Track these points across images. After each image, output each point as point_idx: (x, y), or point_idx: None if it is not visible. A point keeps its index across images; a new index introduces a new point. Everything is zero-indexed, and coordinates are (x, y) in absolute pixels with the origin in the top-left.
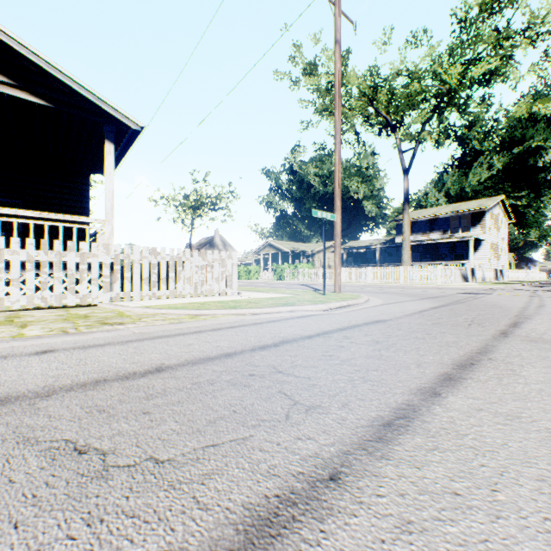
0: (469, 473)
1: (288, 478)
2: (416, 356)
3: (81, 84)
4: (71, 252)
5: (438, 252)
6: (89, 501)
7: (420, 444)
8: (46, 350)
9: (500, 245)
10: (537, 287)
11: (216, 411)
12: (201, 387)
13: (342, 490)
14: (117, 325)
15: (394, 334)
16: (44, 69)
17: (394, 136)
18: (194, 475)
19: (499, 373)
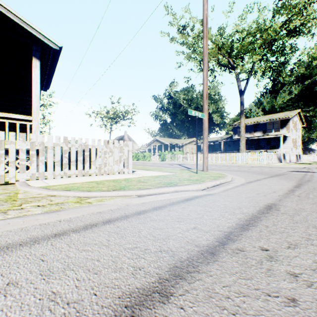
0: None
1: None
2: None
3: (8, 9)
4: None
5: (259, 144)
6: None
7: None
8: None
9: (297, 140)
10: None
11: None
12: None
13: None
14: None
15: None
16: None
17: (234, 71)
18: None
19: None
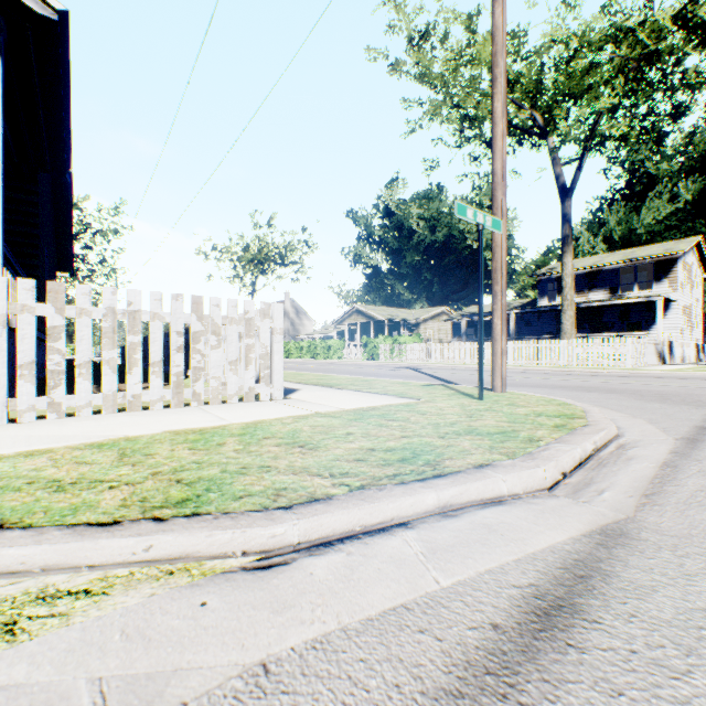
0: None
1: None
2: None
3: None
4: None
5: (602, 320)
6: None
7: None
8: None
9: (694, 309)
10: None
11: None
12: None
13: None
14: None
15: None
16: None
17: (547, 142)
18: None
19: None
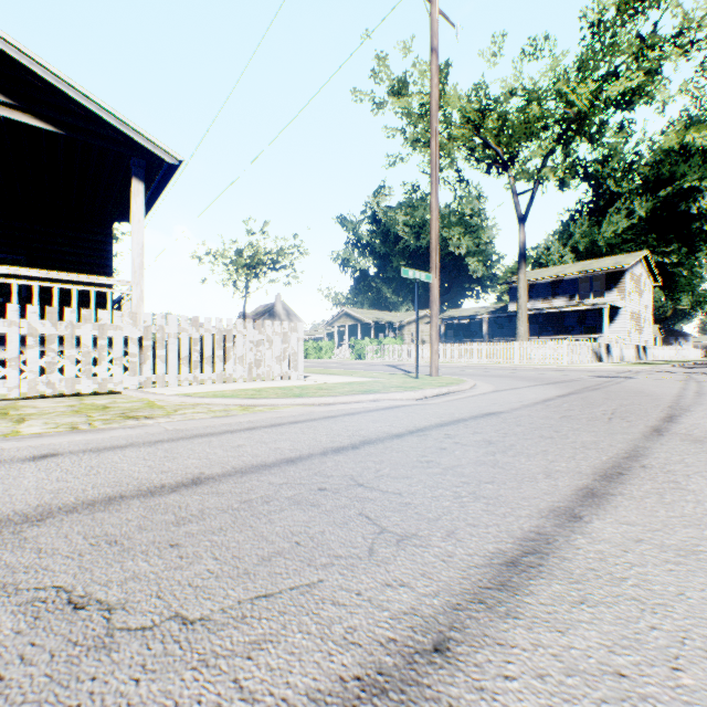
0: (636, 641)
1: (374, 648)
2: (543, 463)
3: (100, 104)
4: (87, 323)
5: (563, 324)
6: (80, 687)
7: (561, 594)
8: (46, 454)
9: (643, 315)
10: (692, 369)
11: (272, 543)
12: (253, 507)
13: (452, 668)
14: (145, 419)
15: (512, 431)
16: (52, 84)
17: (507, 174)
18: (236, 644)
19: (659, 486)
